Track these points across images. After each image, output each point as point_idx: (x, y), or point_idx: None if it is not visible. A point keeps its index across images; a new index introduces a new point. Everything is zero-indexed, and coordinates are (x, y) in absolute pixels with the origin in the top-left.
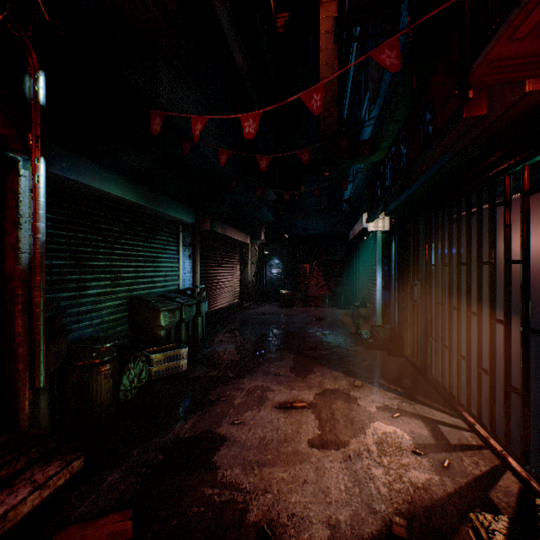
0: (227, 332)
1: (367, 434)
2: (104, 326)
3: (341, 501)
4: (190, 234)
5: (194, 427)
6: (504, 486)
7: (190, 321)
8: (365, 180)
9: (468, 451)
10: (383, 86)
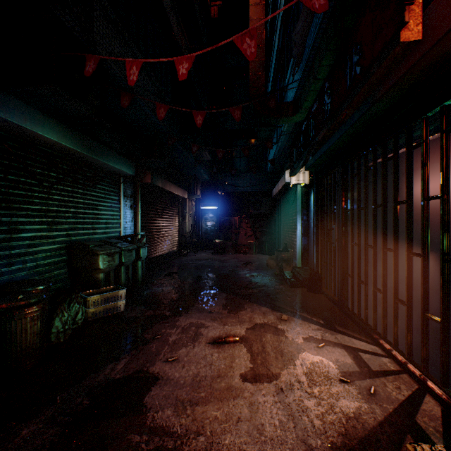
0: (166, 275)
1: (296, 365)
2: (39, 270)
3: (276, 439)
4: (131, 187)
5: (127, 367)
6: (427, 410)
7: (130, 265)
8: (287, 143)
9: (389, 377)
10: (306, 50)
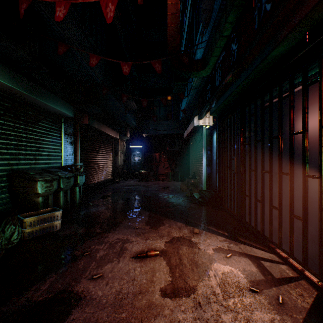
0: (100, 198)
1: (210, 276)
2: None
3: None
4: (72, 127)
5: (51, 287)
6: None
7: (68, 190)
8: (195, 97)
9: (291, 284)
10: (213, 14)
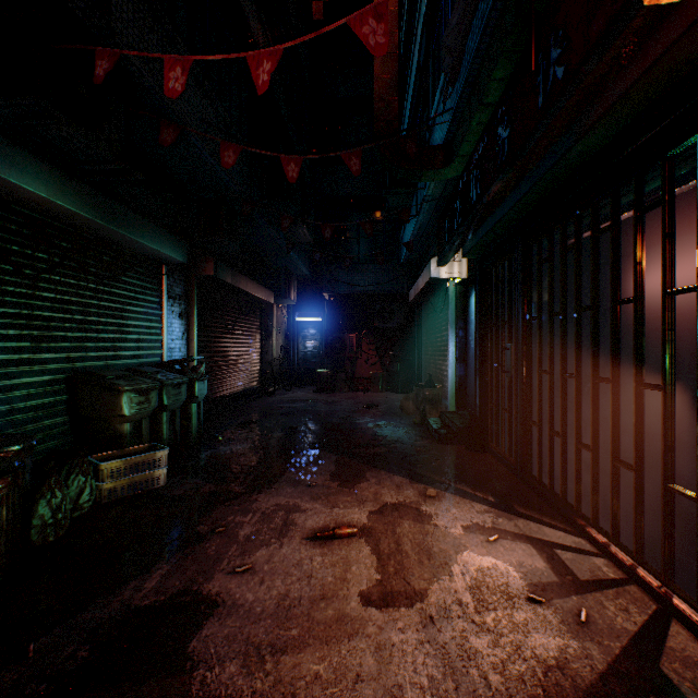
0: (238, 426)
1: (454, 575)
2: (16, 418)
3: None
4: (181, 282)
5: (162, 585)
6: (678, 648)
7: (177, 410)
8: (433, 216)
9: (609, 591)
10: (466, 59)
